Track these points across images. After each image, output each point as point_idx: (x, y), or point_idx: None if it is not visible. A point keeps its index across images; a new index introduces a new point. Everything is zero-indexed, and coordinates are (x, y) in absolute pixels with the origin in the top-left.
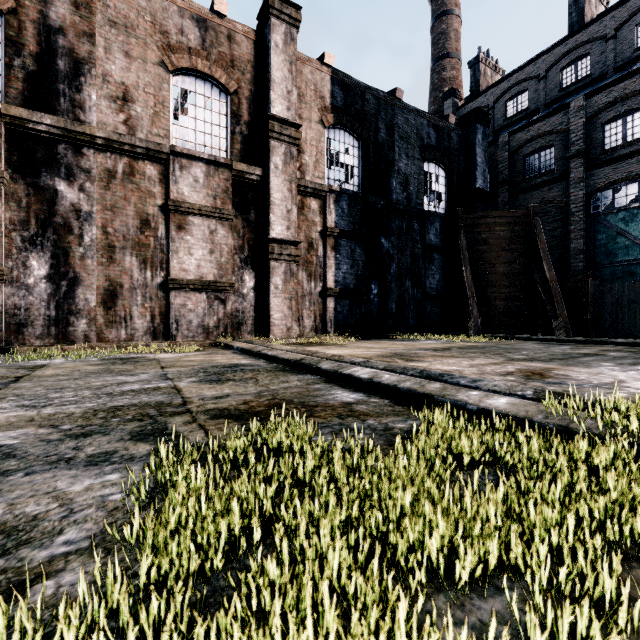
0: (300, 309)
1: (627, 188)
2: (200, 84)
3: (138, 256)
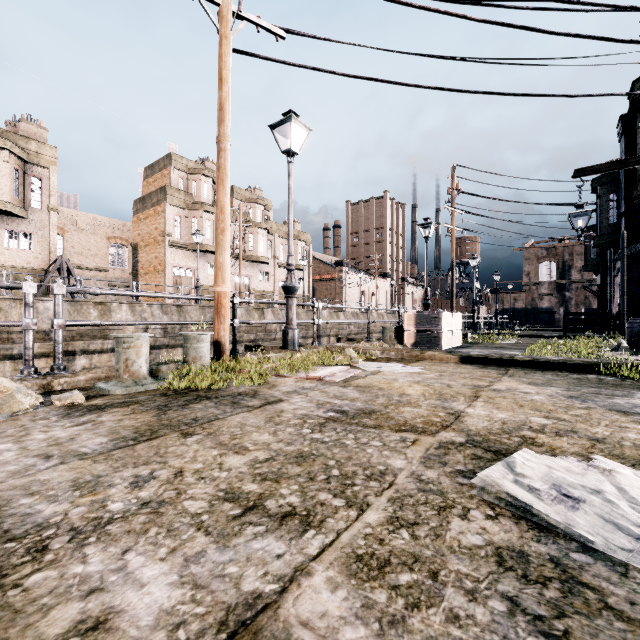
0: None
1: None
2: None
3: (584, 306)
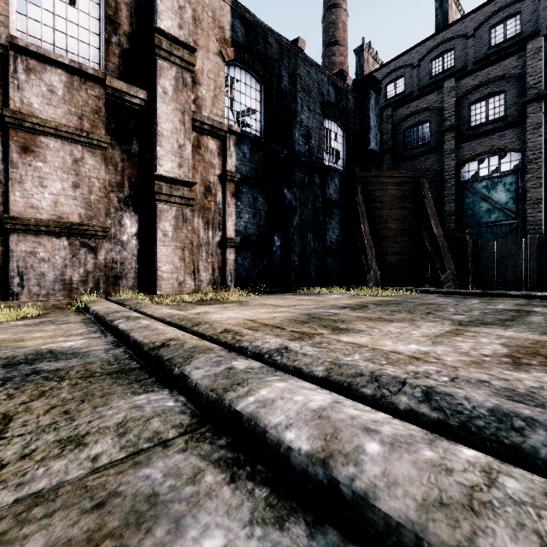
0: (196, 261)
1: (489, 160)
2: None
3: None
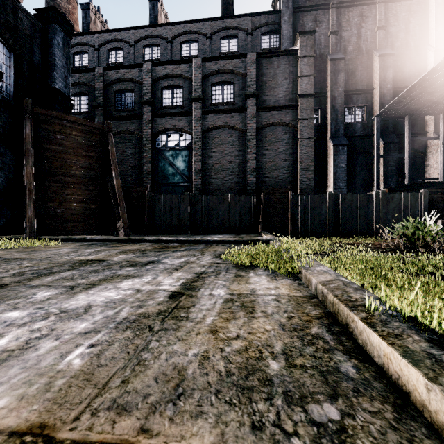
0: None
1: (174, 136)
2: None
3: None
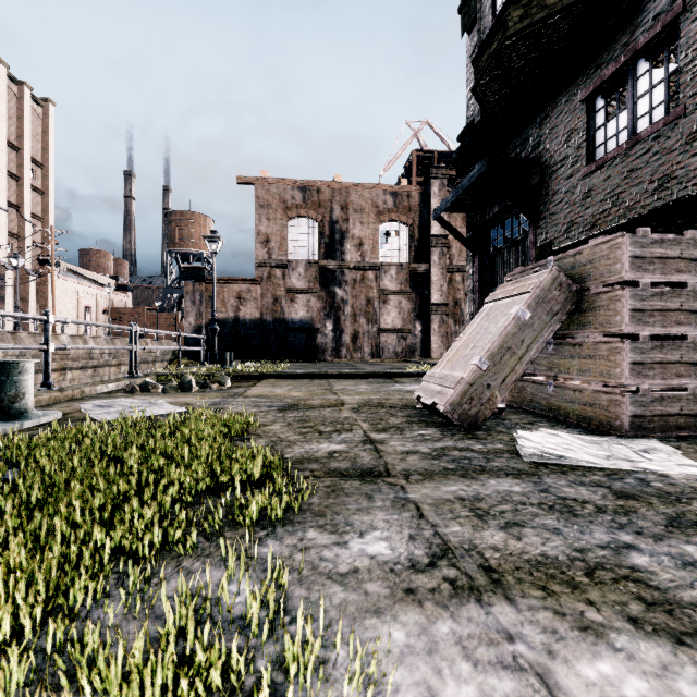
0: (449, 342)
1: None
2: (393, 225)
3: (366, 318)
